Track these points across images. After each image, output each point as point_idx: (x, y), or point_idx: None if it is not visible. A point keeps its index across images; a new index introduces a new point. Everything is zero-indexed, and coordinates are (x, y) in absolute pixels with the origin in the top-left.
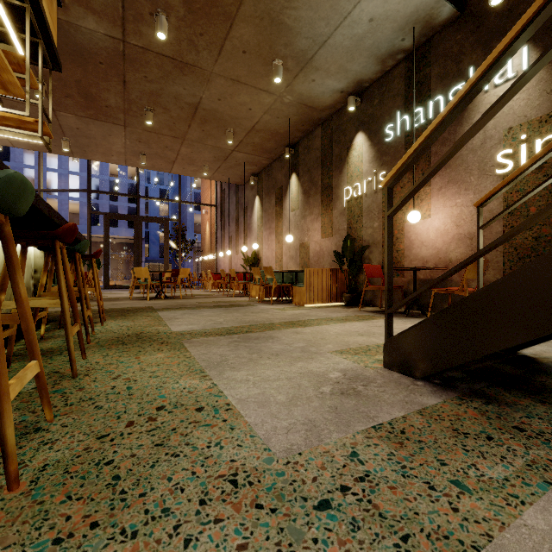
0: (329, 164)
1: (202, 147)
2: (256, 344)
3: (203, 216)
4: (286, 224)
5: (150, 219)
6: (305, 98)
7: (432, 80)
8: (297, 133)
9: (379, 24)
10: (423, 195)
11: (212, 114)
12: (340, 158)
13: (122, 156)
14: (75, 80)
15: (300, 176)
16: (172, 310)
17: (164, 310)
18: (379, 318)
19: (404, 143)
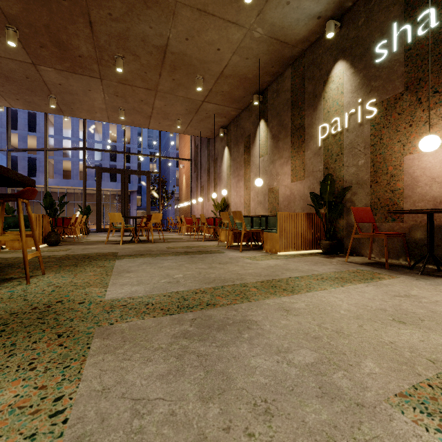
0: (300, 103)
1: (174, 98)
2: (220, 349)
3: (180, 169)
4: (254, 170)
5: (135, 172)
6: (277, 30)
7: None
8: (266, 77)
9: None
10: (434, 118)
11: (181, 58)
12: (314, 94)
13: (105, 113)
14: (44, 25)
15: (269, 121)
16: (132, 258)
17: (125, 257)
18: (387, 277)
19: (403, 59)
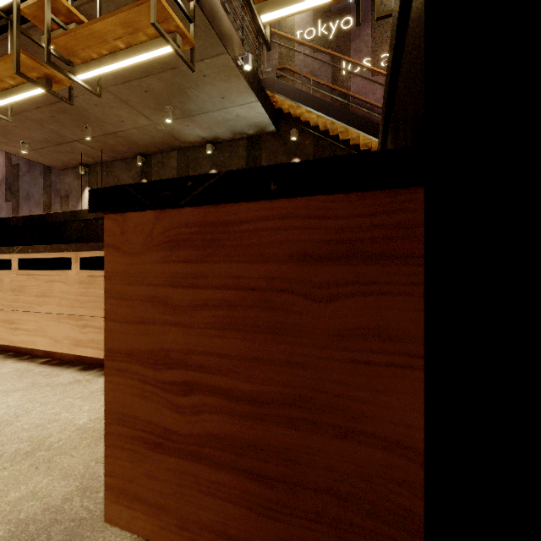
0: None
1: (36, 126)
2: None
3: None
4: None
5: None
6: (175, 132)
7: (262, 159)
8: (154, 148)
9: (240, 119)
10: None
11: (78, 110)
12: None
13: None
14: None
15: None
16: None
17: None
18: None
19: None
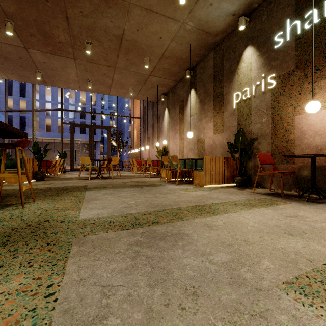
0: (220, 77)
1: (128, 73)
2: (162, 253)
3: (132, 125)
4: (187, 126)
5: (99, 127)
6: (203, 24)
7: None
8: (196, 57)
9: None
10: (316, 88)
11: (133, 44)
12: (230, 71)
13: (77, 83)
14: (33, 20)
15: (197, 90)
16: (98, 190)
17: (93, 189)
18: (282, 203)
19: (294, 46)
